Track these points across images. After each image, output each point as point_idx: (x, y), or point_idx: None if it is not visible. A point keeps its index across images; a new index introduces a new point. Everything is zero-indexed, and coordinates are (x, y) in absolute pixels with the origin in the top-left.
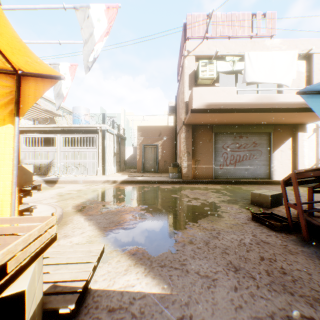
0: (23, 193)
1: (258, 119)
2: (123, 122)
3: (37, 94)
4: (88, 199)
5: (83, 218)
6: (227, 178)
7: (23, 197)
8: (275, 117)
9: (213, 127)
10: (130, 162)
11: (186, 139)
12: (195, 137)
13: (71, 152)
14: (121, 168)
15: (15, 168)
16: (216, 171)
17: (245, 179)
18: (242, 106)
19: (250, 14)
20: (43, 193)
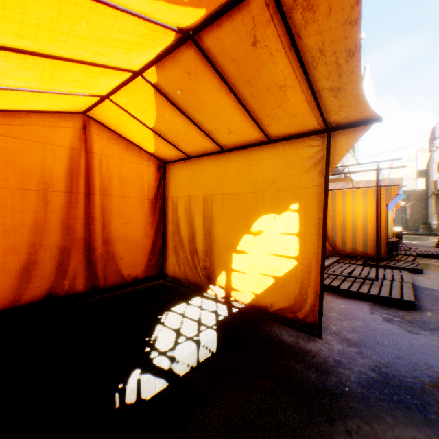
0: None
1: None
2: None
3: None
4: None
5: None
6: None
7: None
8: None
9: None
10: None
11: (434, 204)
12: None
13: None
14: None
15: None
16: None
17: None
18: None
19: None
20: None
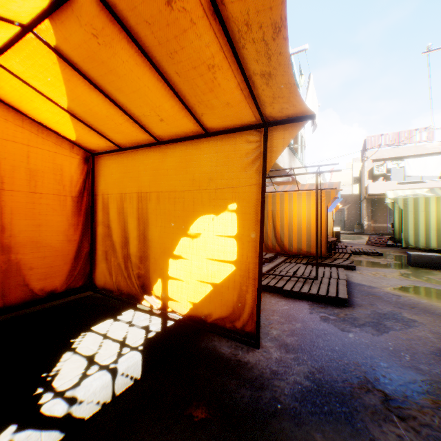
0: None
1: None
2: None
3: None
4: None
5: None
6: None
7: None
8: None
9: None
10: None
11: (366, 207)
12: (373, 206)
13: None
14: None
15: None
16: (390, 228)
17: None
18: None
19: (413, 130)
20: None
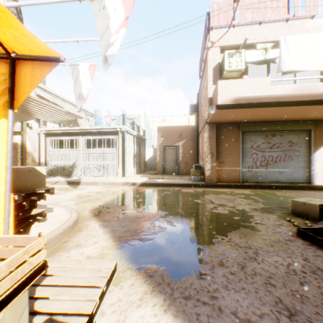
0: (35, 196)
1: (295, 114)
2: (143, 123)
3: (34, 82)
4: (106, 202)
5: (99, 224)
6: (257, 182)
7: (37, 200)
8: (318, 111)
9: (241, 125)
10: (150, 164)
11: (209, 138)
12: (220, 137)
13: (92, 154)
14: (141, 169)
15: (8, 171)
16: (244, 174)
17: (279, 183)
18: (276, 99)
19: None
20: (64, 195)
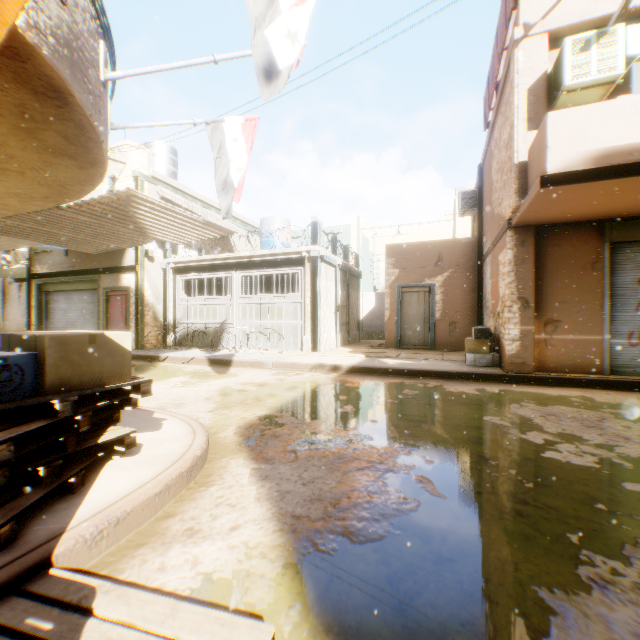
0: (109, 400)
1: None
2: (356, 242)
3: None
4: (274, 410)
5: (250, 468)
6: None
7: (117, 407)
8: None
9: (605, 227)
10: (369, 325)
11: (516, 265)
12: (544, 259)
13: (255, 305)
14: (351, 337)
15: None
16: (615, 353)
17: None
18: None
19: None
20: (197, 387)
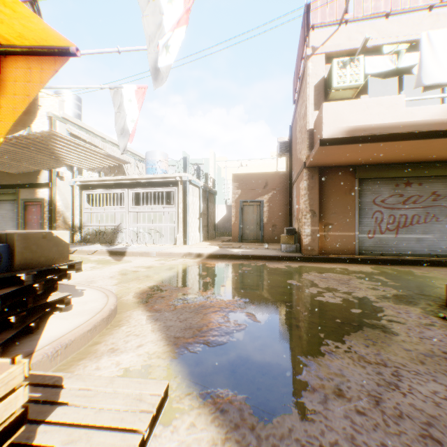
0: (54, 275)
1: (445, 150)
2: (213, 170)
3: (30, 91)
4: (159, 282)
5: (146, 315)
6: (382, 254)
7: (57, 280)
8: None
9: (356, 170)
10: (222, 227)
11: (309, 190)
12: (325, 187)
13: (142, 213)
14: (210, 235)
15: None
16: (361, 242)
17: (416, 256)
18: (415, 128)
19: None
20: (102, 270)
